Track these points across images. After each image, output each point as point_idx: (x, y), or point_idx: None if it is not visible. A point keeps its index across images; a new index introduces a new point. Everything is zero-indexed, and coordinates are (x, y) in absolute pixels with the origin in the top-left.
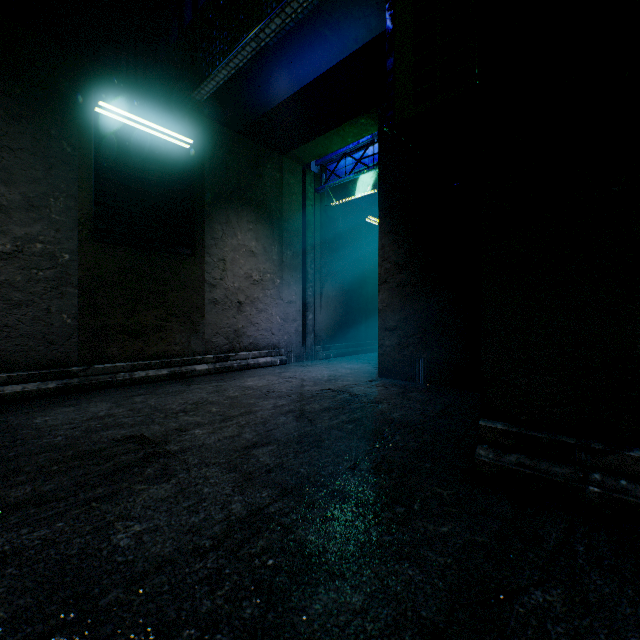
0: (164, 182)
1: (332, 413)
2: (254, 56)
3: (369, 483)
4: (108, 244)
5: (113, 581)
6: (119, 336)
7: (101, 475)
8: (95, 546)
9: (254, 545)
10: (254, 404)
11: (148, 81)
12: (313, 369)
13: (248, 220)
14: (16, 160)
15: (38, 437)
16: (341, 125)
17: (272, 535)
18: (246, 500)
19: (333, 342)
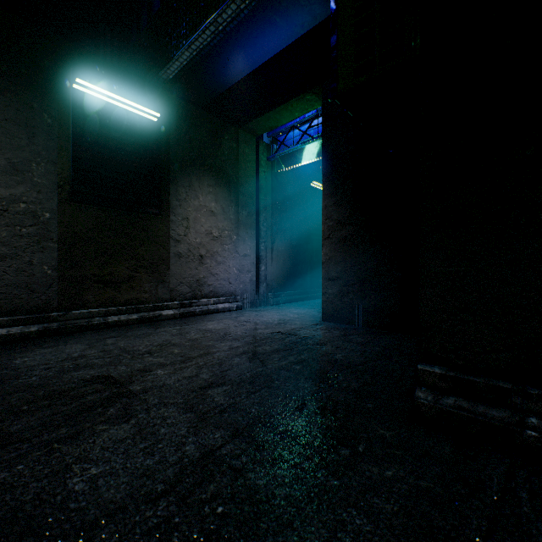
0: (134, 150)
1: (281, 354)
2: (213, 41)
3: (315, 424)
4: (85, 204)
5: (62, 531)
6: (94, 285)
7: (66, 415)
8: (50, 491)
9: (205, 490)
10: (212, 346)
11: (122, 63)
12: (265, 314)
13: (208, 184)
14: (2, 129)
15: (15, 377)
16: (289, 101)
17: (223, 479)
18: (200, 441)
19: (282, 290)
